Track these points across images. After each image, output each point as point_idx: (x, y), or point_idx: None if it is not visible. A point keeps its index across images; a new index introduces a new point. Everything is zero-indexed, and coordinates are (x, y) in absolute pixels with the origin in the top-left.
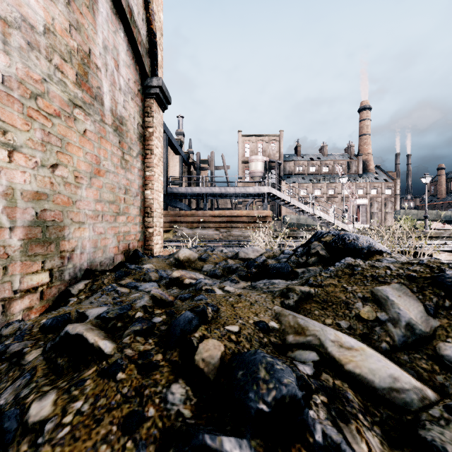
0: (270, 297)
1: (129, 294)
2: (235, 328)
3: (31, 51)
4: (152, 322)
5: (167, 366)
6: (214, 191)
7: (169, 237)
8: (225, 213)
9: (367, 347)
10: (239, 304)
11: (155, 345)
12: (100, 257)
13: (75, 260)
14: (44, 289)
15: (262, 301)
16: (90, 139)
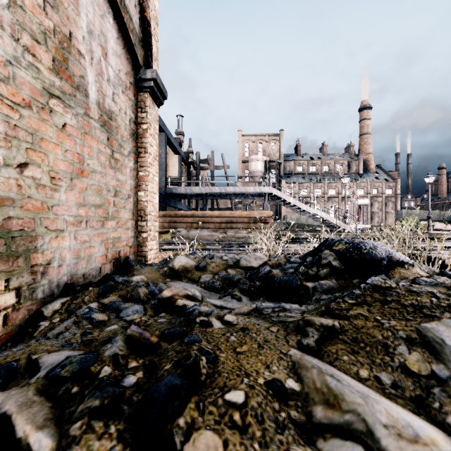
0: (283, 332)
1: (106, 324)
2: (239, 395)
3: None
4: (121, 389)
5: None
6: (214, 191)
7: (168, 238)
8: (225, 214)
9: (437, 435)
10: (244, 346)
11: (118, 440)
12: (84, 268)
13: (52, 275)
14: (8, 312)
15: (273, 339)
16: (70, 135)
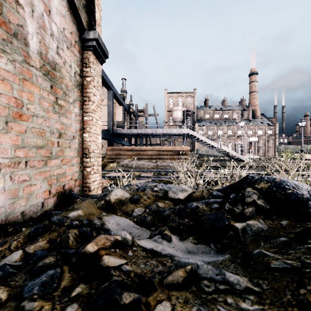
0: None
1: None
2: None
3: None
4: None
5: None
6: (147, 132)
7: (114, 166)
8: (155, 148)
9: None
10: None
11: None
12: (23, 206)
13: None
14: None
15: None
16: (5, 79)
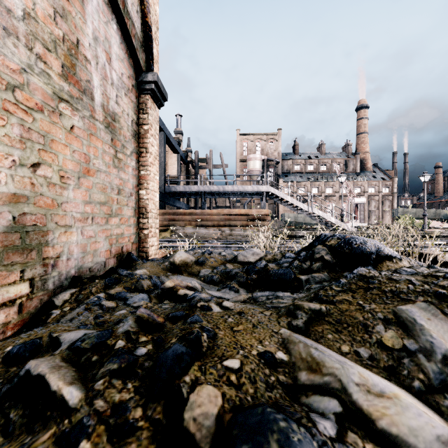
0: (275, 316)
1: (115, 310)
2: (235, 362)
3: (7, 38)
4: (134, 356)
5: (146, 428)
6: (212, 190)
7: (167, 236)
8: (223, 212)
9: (400, 392)
10: (240, 326)
11: (135, 393)
12: (90, 262)
13: (61, 267)
14: (23, 301)
15: (266, 321)
16: (78, 136)
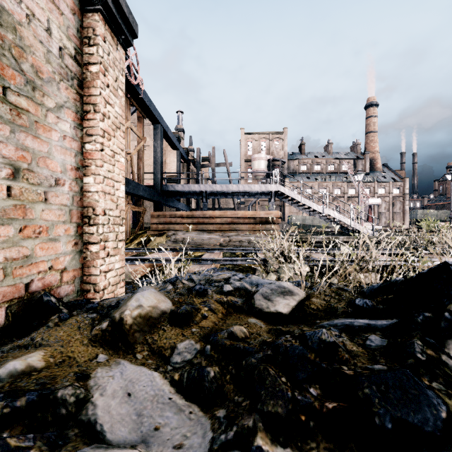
0: None
1: None
2: None
3: None
4: None
5: None
6: (214, 189)
7: (162, 242)
8: (227, 214)
9: None
10: None
11: None
12: None
13: None
14: None
15: None
16: None
